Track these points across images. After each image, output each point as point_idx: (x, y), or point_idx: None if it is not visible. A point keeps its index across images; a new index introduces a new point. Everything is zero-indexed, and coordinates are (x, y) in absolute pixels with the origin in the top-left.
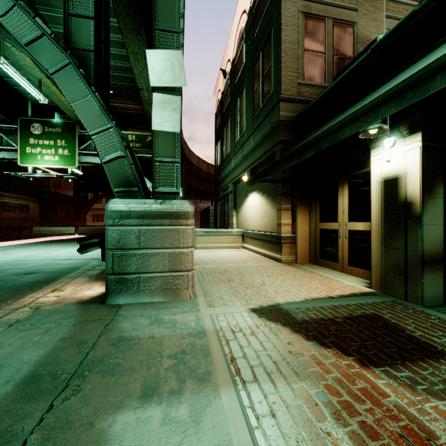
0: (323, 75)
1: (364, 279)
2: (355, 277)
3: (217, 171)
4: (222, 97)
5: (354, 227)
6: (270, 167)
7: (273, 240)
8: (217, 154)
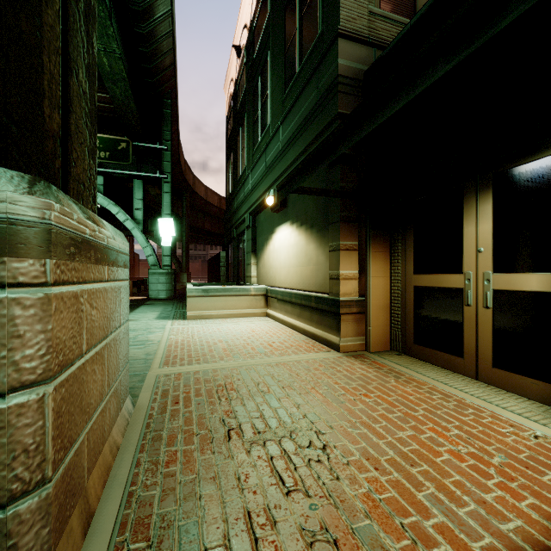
0: (411, 5)
1: (547, 406)
2: (518, 398)
3: (228, 200)
4: (236, 87)
5: (512, 284)
6: (333, 135)
7: (322, 307)
8: (229, 174)
